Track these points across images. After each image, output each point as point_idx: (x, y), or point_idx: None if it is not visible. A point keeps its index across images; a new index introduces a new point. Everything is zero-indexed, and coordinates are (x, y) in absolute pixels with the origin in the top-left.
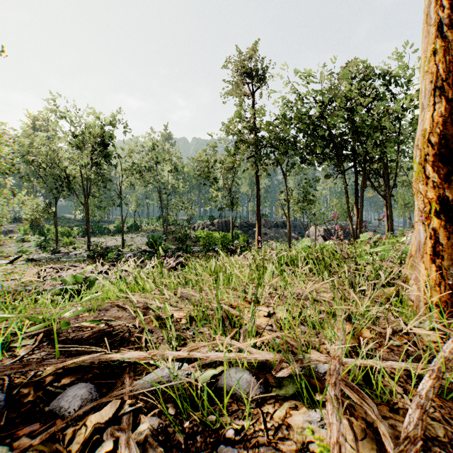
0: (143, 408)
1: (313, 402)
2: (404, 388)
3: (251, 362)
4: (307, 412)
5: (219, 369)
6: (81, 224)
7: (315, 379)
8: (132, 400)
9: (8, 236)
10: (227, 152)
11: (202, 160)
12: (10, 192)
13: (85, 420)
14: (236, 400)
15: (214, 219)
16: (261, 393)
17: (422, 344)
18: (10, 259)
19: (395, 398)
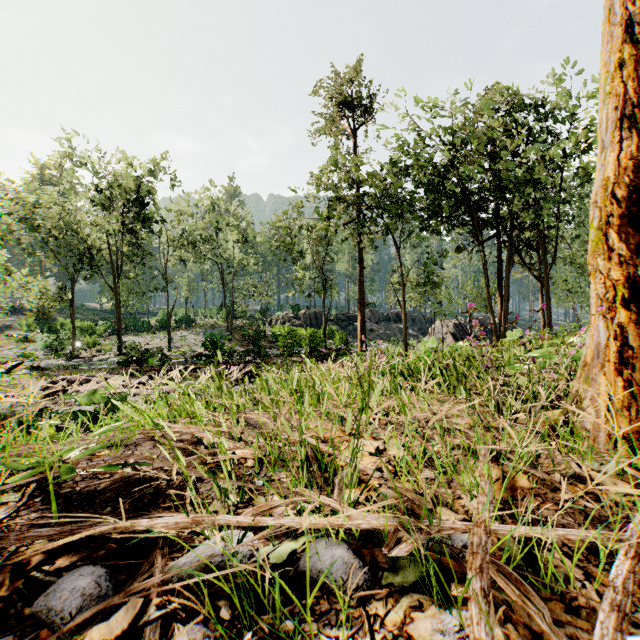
0: (179, 610)
1: (446, 595)
2: (585, 570)
3: (351, 529)
4: (438, 614)
5: (301, 540)
6: (109, 317)
7: (451, 566)
8: (161, 599)
9: (5, 333)
10: (318, 215)
11: (282, 226)
12: (6, 270)
13: (82, 636)
14: (326, 593)
15: (300, 309)
16: (366, 581)
17: (607, 497)
18: (6, 367)
19: (573, 589)
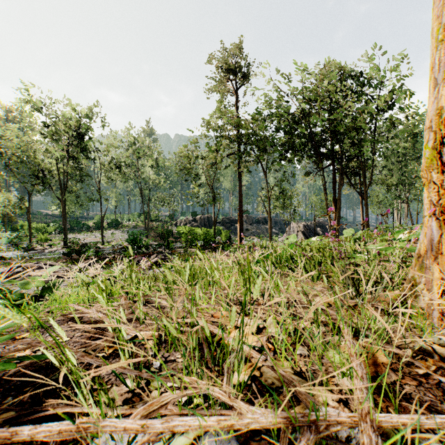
0: None
1: None
2: None
3: None
4: None
5: (191, 434)
6: (58, 220)
7: None
8: None
9: None
10: (209, 148)
11: (184, 155)
12: None
13: None
14: None
15: (197, 215)
16: None
17: None
18: None
19: None
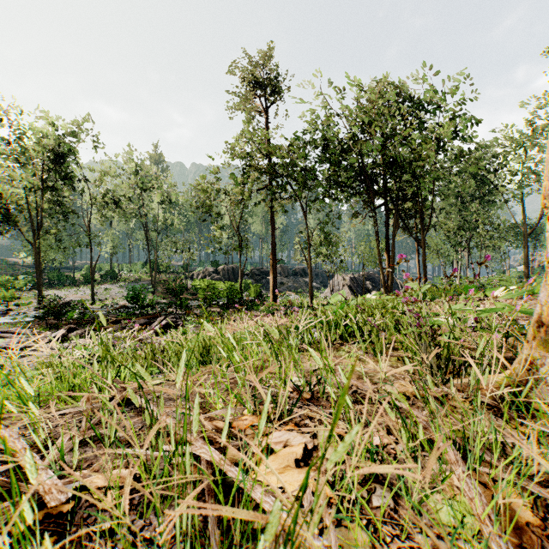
0: None
1: None
2: None
3: None
4: None
5: None
6: (31, 272)
7: None
8: None
9: None
10: (234, 180)
11: (202, 189)
12: None
13: None
14: None
15: (219, 265)
16: None
17: None
18: None
19: None
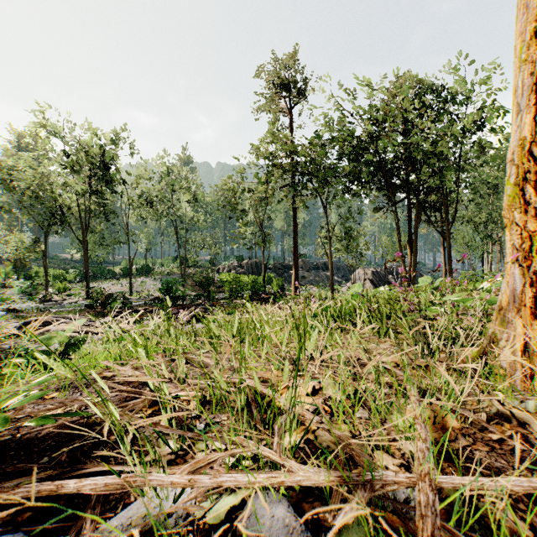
0: None
1: None
2: (529, 522)
3: None
4: None
5: (240, 494)
6: (78, 266)
7: None
8: None
9: None
10: (258, 179)
11: (228, 188)
12: None
13: None
14: None
15: (243, 259)
16: None
17: (533, 437)
18: None
19: None
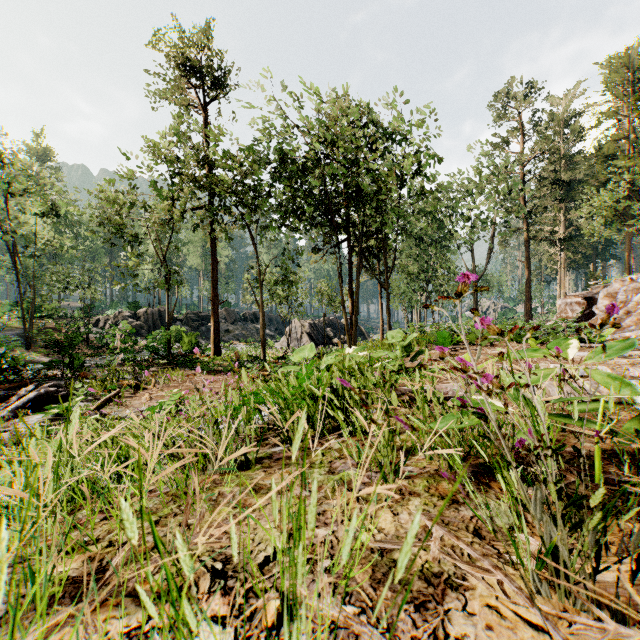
0: None
1: None
2: None
3: None
4: None
5: None
6: None
7: None
8: None
9: None
10: (158, 191)
11: (108, 198)
12: None
13: None
14: None
15: (140, 307)
16: None
17: None
18: None
19: None
